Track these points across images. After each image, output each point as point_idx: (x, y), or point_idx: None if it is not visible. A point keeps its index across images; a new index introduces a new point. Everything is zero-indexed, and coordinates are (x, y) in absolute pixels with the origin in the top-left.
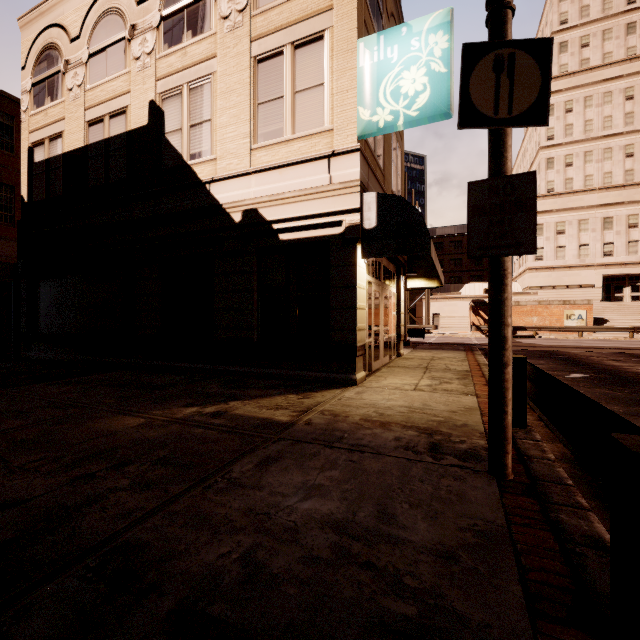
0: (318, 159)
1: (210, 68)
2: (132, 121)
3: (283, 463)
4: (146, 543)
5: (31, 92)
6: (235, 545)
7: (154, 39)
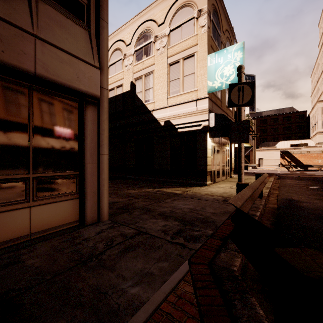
0: (192, 101)
1: (152, 68)
2: (124, 89)
3: (178, 200)
4: (150, 208)
5: None
6: (168, 209)
7: (132, 59)
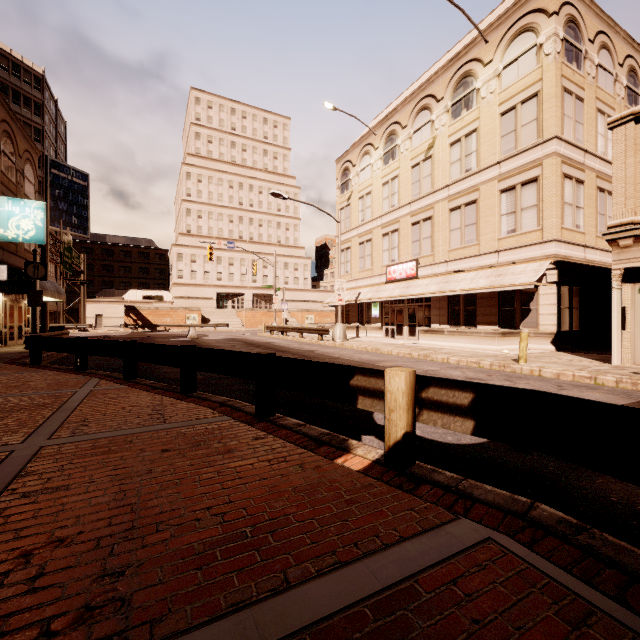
0: None
1: None
2: None
3: None
4: None
5: None
6: None
7: None
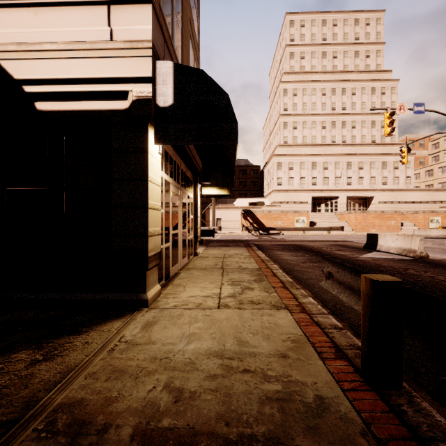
0: (93, 3)
1: None
2: None
3: None
4: None
5: None
6: None
7: None
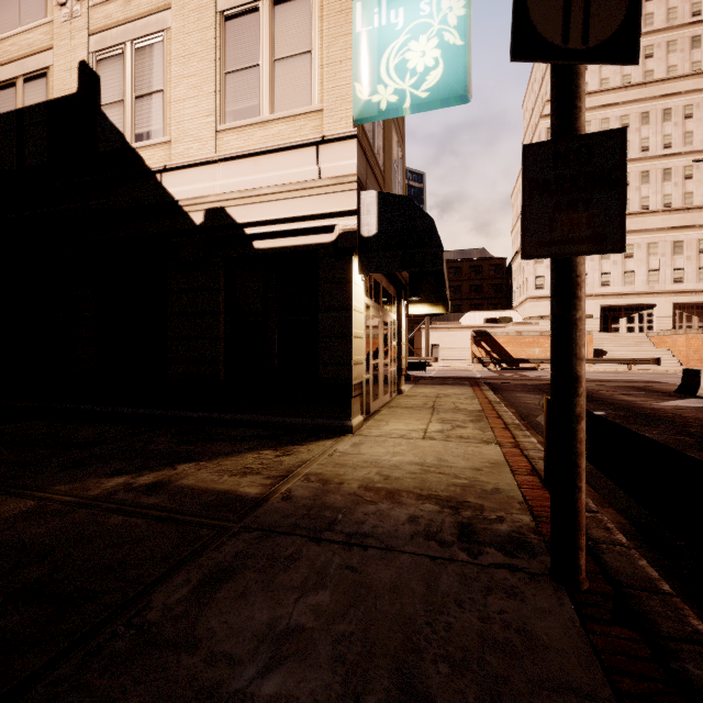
0: (304, 146)
1: (162, 23)
2: (55, 87)
3: (240, 580)
4: None
5: None
6: None
7: None
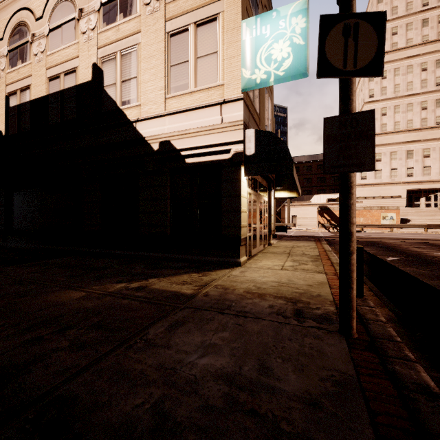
0: (213, 105)
1: (136, 40)
2: (80, 77)
3: (187, 326)
4: (77, 396)
5: (7, 56)
6: (147, 396)
7: (96, 19)
